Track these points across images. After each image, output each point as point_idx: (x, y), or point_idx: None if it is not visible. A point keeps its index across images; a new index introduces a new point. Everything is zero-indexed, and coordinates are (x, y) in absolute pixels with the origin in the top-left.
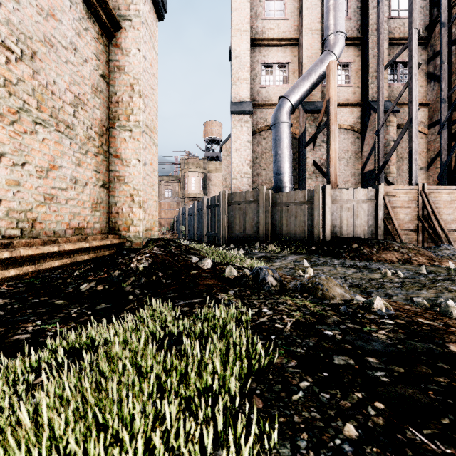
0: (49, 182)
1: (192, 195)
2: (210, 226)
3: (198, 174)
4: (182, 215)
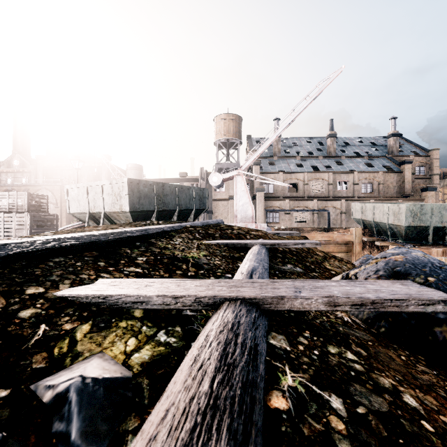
0: None
1: None
2: None
3: None
4: None
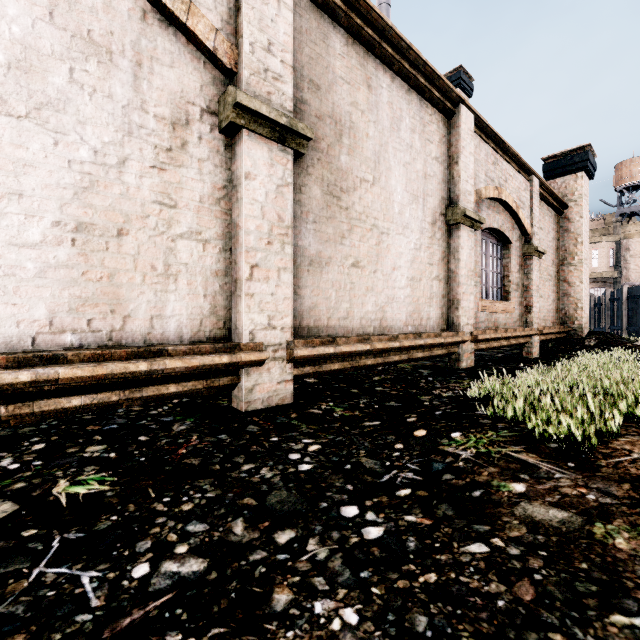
0: (548, 303)
1: (594, 275)
2: (633, 320)
3: (604, 244)
4: None
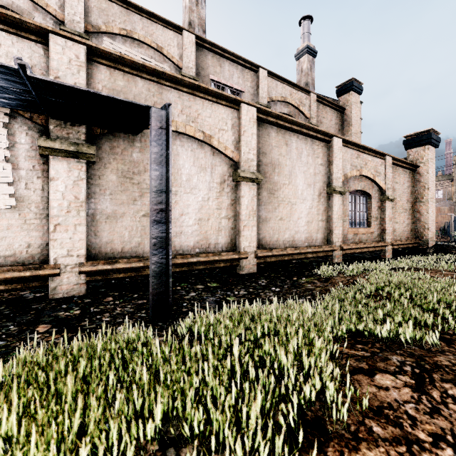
0: (403, 226)
1: None
2: None
3: None
4: (454, 222)
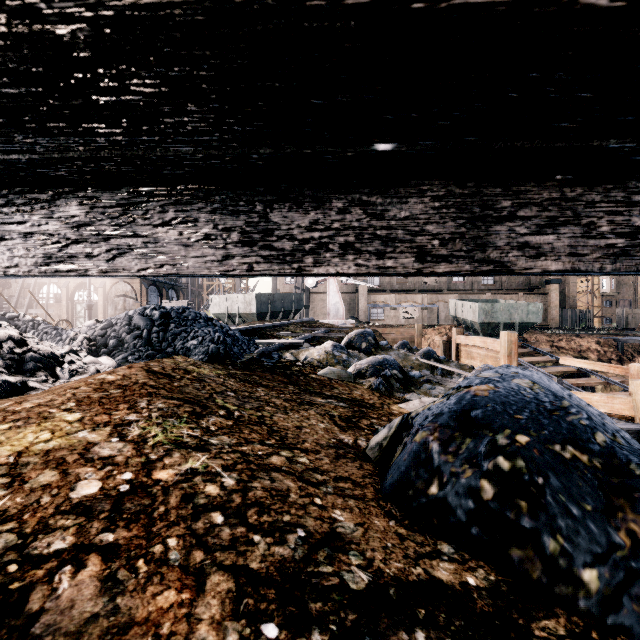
0: None
1: None
2: None
3: None
4: None
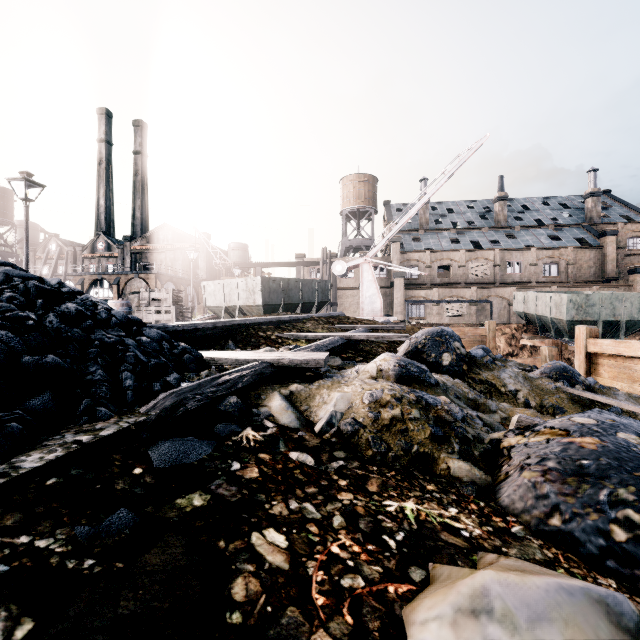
0: None
1: None
2: None
3: None
4: None
